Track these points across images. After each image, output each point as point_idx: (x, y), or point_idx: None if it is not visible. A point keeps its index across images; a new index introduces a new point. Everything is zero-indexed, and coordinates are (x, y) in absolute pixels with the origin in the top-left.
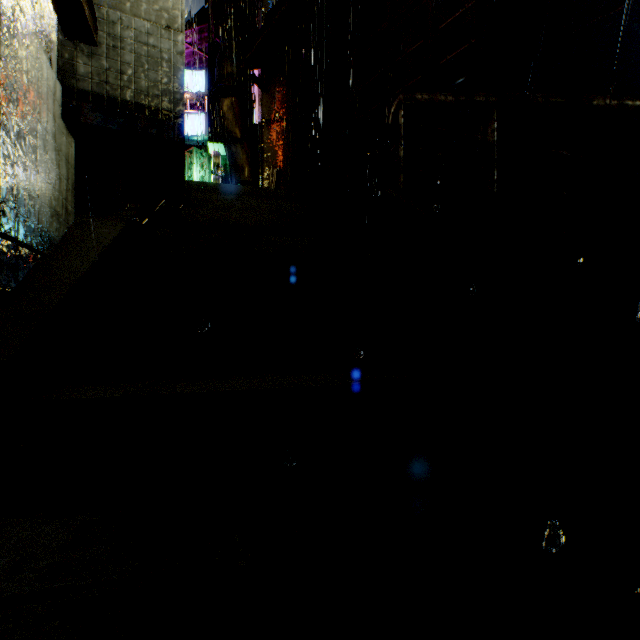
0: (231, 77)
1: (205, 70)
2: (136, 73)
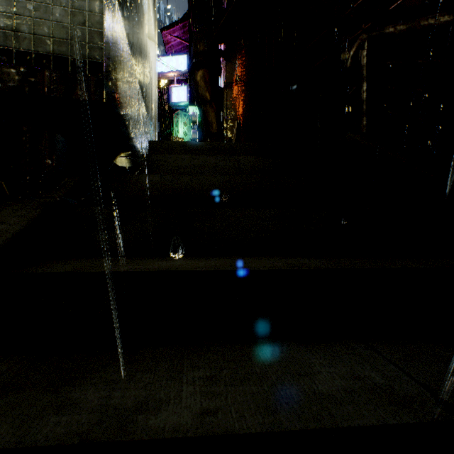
0: (202, 53)
1: (187, 54)
2: (36, 11)
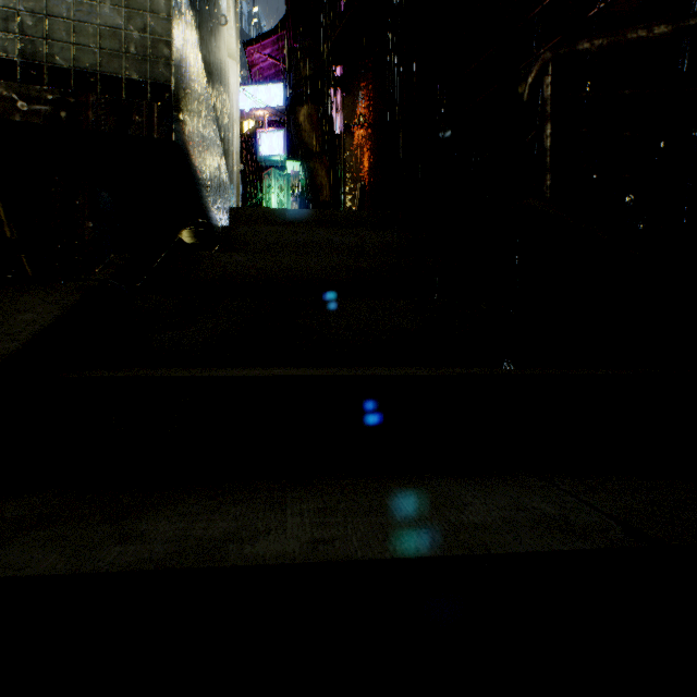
0: (308, 81)
1: (283, 82)
2: (77, 12)
